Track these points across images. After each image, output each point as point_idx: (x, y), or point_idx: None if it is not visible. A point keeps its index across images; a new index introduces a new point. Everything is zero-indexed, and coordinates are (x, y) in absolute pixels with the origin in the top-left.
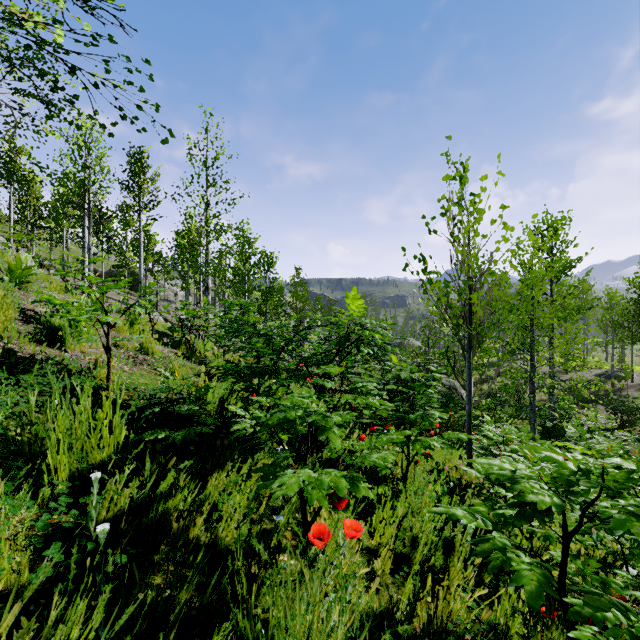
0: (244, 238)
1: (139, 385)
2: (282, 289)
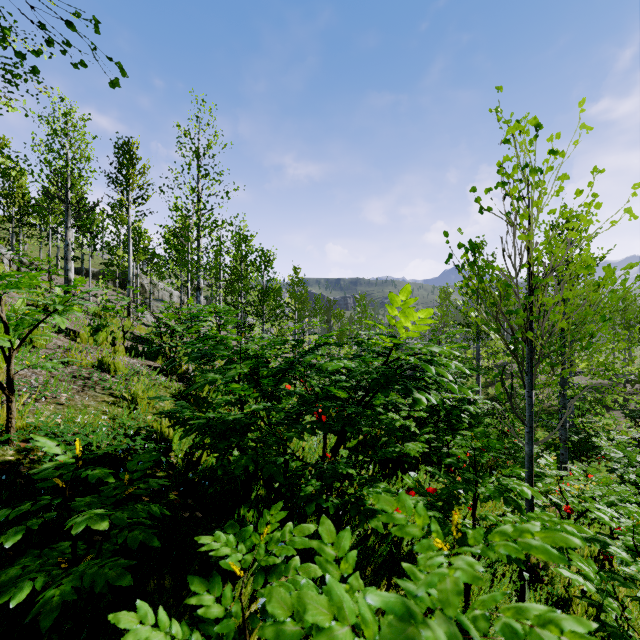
0: (240, 236)
1: (65, 431)
2: (280, 289)
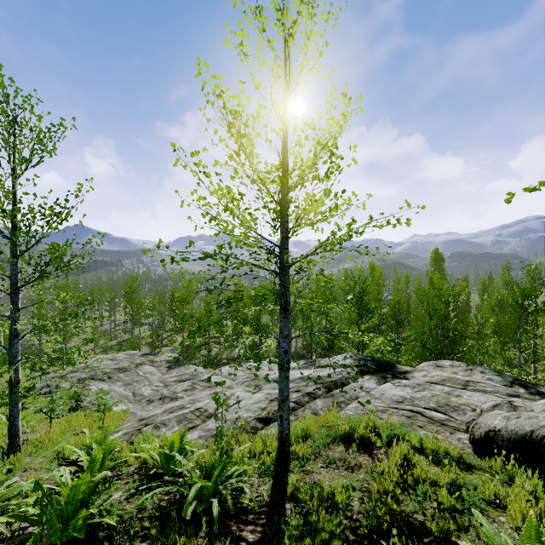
0: None
1: None
2: None
